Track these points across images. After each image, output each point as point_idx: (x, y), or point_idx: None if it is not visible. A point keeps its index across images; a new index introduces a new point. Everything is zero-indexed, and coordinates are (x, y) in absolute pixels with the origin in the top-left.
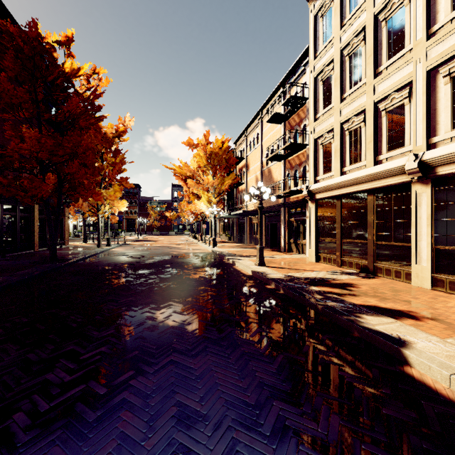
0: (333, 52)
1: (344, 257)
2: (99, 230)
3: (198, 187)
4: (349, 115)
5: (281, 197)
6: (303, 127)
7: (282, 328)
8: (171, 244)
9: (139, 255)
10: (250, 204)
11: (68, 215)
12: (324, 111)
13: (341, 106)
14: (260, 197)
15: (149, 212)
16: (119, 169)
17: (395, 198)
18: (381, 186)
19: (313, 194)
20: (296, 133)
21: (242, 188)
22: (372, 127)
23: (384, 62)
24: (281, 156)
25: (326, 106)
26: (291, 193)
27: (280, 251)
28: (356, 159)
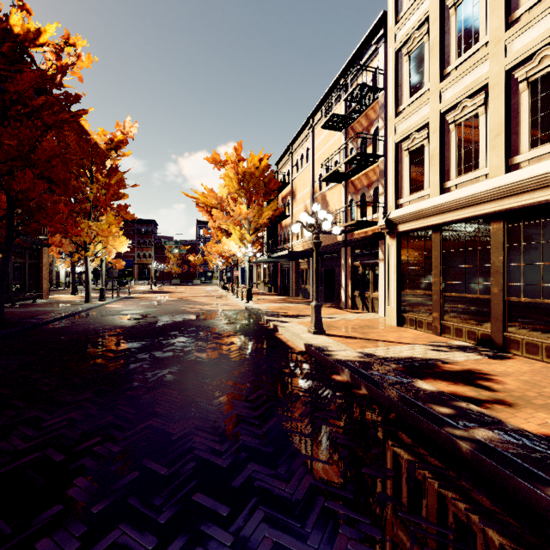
0: (427, 7)
1: (446, 319)
2: (88, 279)
3: (227, 220)
4: (457, 98)
5: (342, 232)
6: (374, 132)
7: (402, 531)
8: (192, 297)
9: (140, 314)
10: (297, 243)
11: (48, 257)
12: (412, 99)
13: (443, 86)
14: (317, 228)
15: (167, 256)
16: (114, 193)
17: (547, 225)
18: (521, 206)
19: (393, 225)
20: (366, 138)
21: (286, 222)
22: (501, 111)
23: (525, 1)
24: (341, 174)
25: (415, 92)
26: (356, 226)
27: (340, 307)
28: (469, 167)
